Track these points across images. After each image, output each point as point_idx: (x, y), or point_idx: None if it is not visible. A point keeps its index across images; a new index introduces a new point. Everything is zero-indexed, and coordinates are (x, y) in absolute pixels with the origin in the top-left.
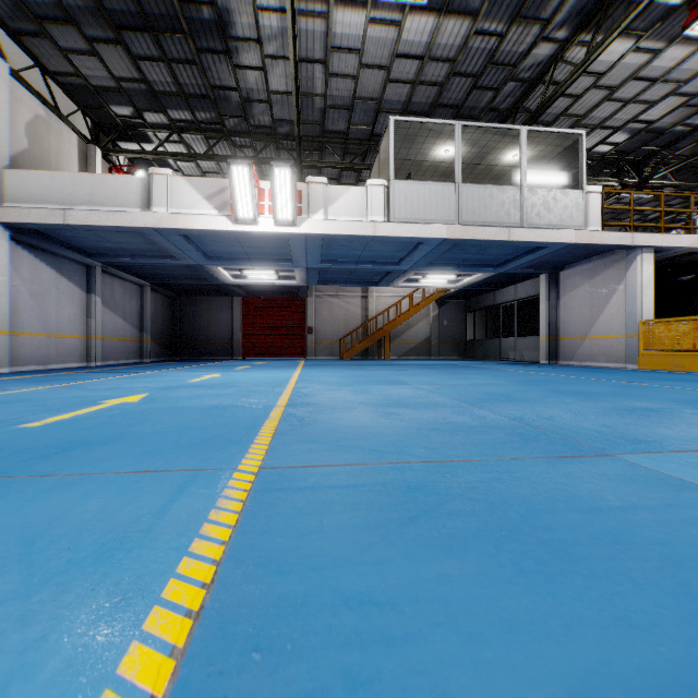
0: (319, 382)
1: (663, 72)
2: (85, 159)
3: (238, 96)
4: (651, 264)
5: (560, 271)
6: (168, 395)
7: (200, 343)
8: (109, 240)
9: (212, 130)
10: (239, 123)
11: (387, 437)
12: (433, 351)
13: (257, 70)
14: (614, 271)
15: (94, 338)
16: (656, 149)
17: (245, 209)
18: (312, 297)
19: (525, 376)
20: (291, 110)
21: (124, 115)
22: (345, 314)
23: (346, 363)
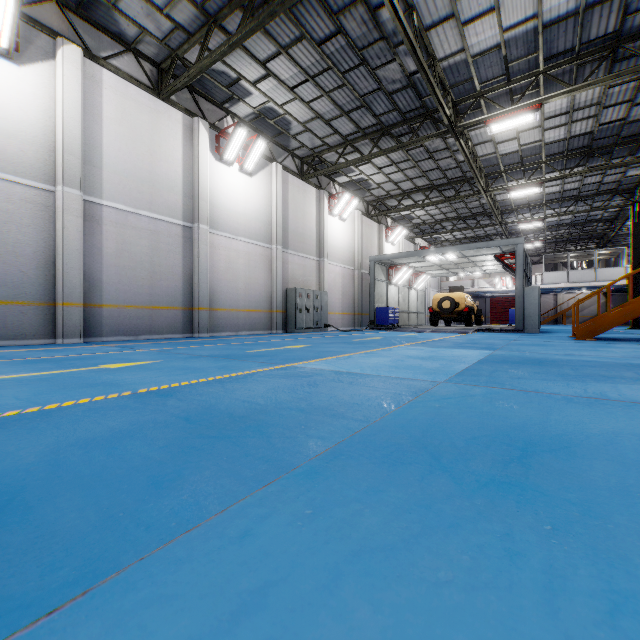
0: None
1: None
2: None
3: None
4: None
5: None
6: None
7: None
8: None
9: None
10: None
11: None
12: None
13: None
14: None
15: None
16: None
17: (498, 286)
18: None
19: None
20: None
21: None
22: (543, 303)
23: None
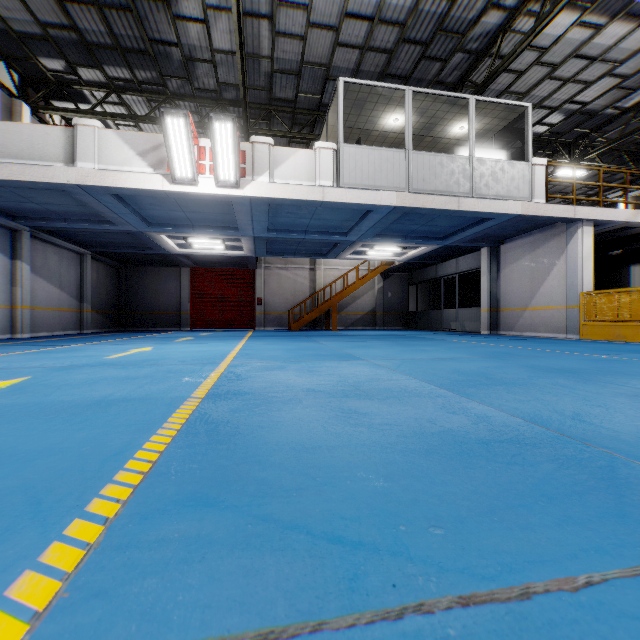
0: (260, 357)
1: (602, 51)
2: (11, 114)
3: (179, 54)
4: (591, 237)
5: (500, 244)
6: (54, 379)
7: (147, 313)
8: (33, 200)
9: (154, 91)
10: (182, 85)
11: (356, 481)
12: (378, 322)
13: (199, 23)
14: (555, 243)
15: (21, 308)
16: (586, 132)
17: (183, 167)
18: (261, 268)
19: (481, 348)
20: (237, 73)
21: (56, 69)
22: (293, 286)
23: (294, 334)
